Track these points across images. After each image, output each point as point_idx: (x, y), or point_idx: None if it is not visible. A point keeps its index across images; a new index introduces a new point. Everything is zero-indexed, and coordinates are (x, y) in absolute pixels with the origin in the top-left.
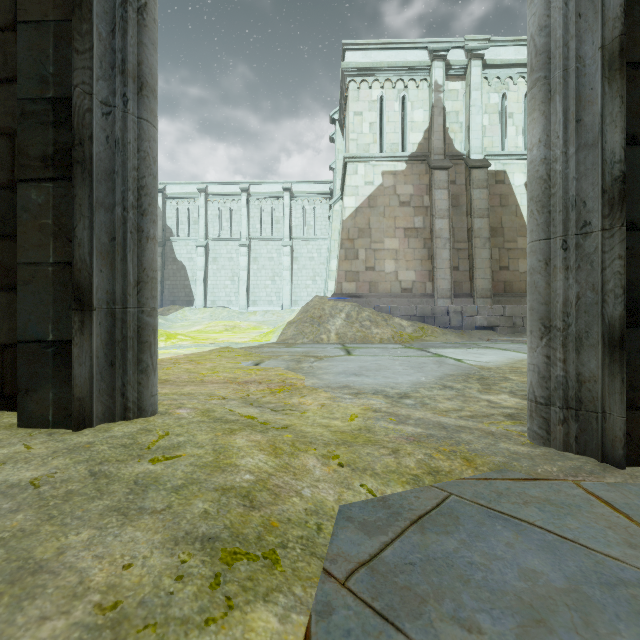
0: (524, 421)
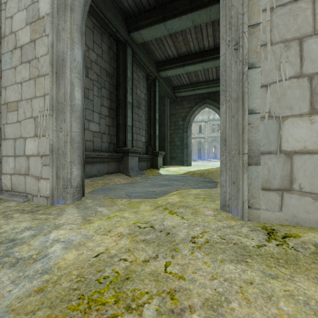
0: (41, 209)
